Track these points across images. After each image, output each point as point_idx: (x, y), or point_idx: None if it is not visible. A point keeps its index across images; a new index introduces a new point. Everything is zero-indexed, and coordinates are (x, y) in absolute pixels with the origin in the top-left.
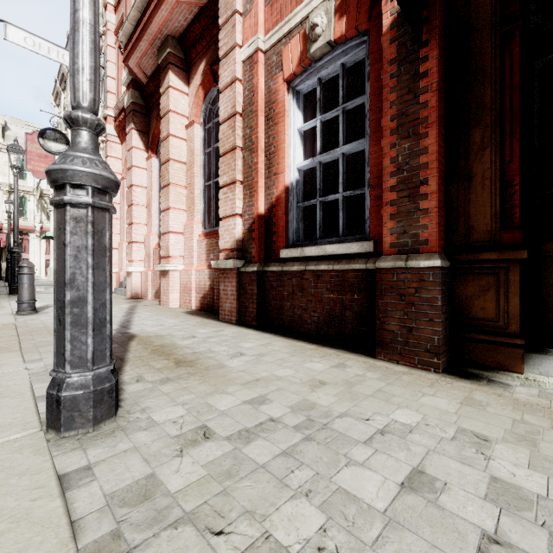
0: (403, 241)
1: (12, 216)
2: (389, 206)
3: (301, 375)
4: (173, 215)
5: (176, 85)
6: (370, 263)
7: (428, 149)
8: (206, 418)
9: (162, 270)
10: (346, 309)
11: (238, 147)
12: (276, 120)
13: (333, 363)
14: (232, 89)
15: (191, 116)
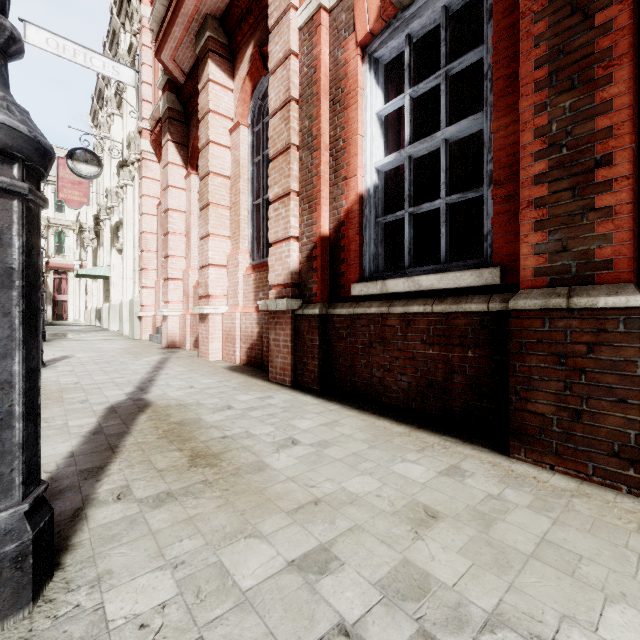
0: (561, 264)
1: (50, 253)
2: (533, 209)
3: (390, 492)
4: (213, 243)
5: (218, 79)
6: (494, 301)
7: (611, 104)
8: (208, 616)
9: (201, 313)
10: (453, 373)
11: (293, 145)
12: (345, 103)
13: (440, 465)
14: (285, 67)
15: (236, 116)
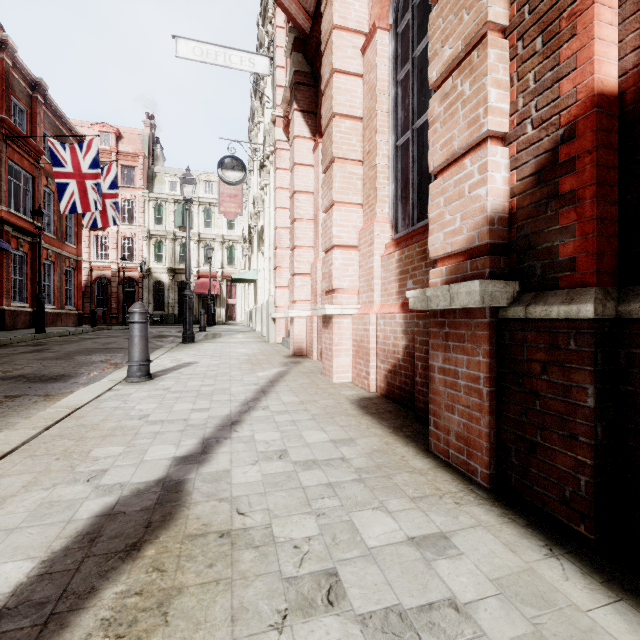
0: None
1: (224, 265)
2: None
3: None
4: (339, 215)
5: None
6: None
7: None
8: None
9: (324, 315)
10: None
11: None
12: None
13: None
14: None
15: (370, 23)
